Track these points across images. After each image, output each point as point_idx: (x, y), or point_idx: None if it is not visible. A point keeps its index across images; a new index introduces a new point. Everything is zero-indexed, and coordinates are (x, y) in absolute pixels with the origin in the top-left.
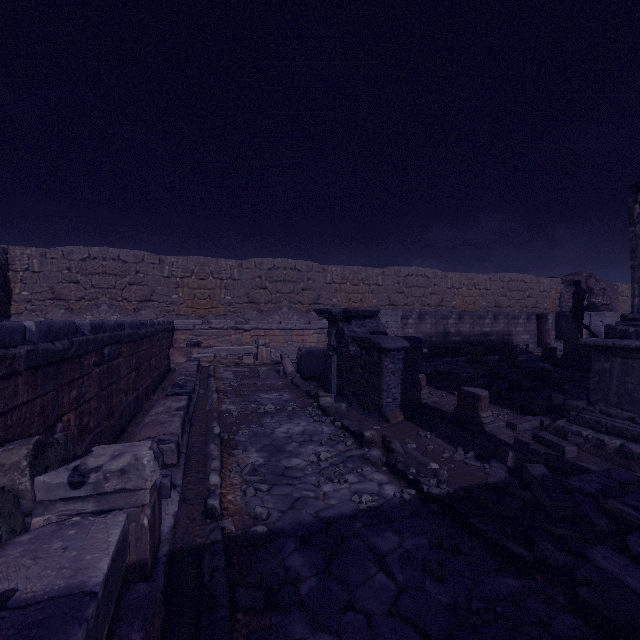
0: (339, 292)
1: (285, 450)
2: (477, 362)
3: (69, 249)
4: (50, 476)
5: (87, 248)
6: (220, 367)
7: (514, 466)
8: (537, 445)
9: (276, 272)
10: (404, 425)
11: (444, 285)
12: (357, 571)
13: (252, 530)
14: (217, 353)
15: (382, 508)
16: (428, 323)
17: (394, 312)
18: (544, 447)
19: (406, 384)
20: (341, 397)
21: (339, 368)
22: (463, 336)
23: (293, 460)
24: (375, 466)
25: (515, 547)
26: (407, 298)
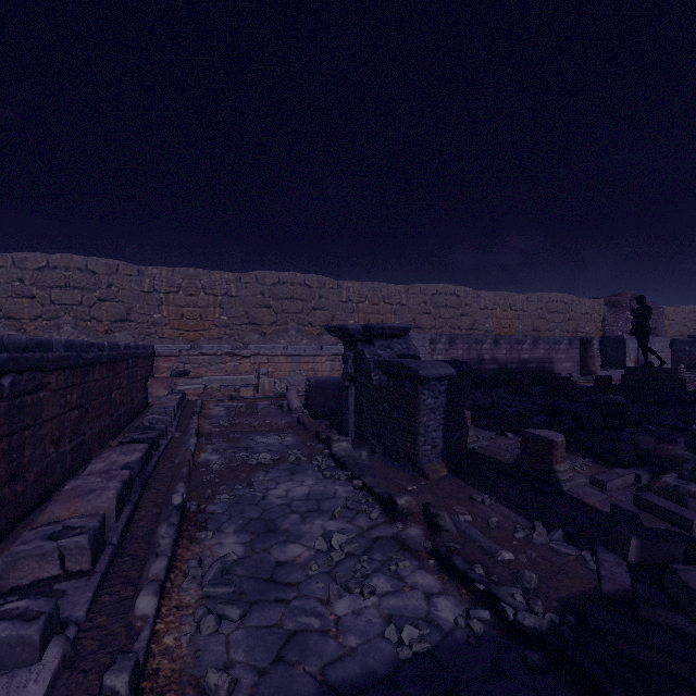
0: (356, 312)
1: (279, 529)
2: (523, 394)
3: (21, 256)
4: None
5: (45, 255)
6: (211, 401)
7: (638, 561)
8: (644, 514)
9: (282, 288)
10: (449, 483)
11: (476, 305)
12: None
13: None
14: (208, 384)
15: (439, 655)
16: (460, 348)
17: (421, 335)
18: (655, 517)
19: (450, 425)
20: (361, 441)
21: (358, 403)
22: (499, 364)
23: (290, 548)
24: (416, 557)
25: None
26: (435, 320)
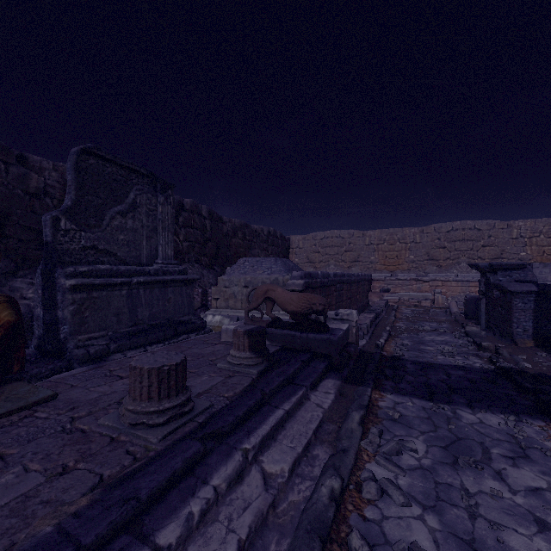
0: (528, 246)
1: (425, 344)
2: None
3: (315, 234)
4: (330, 312)
5: (323, 232)
6: (402, 307)
7: None
8: None
9: (454, 233)
10: (529, 348)
11: None
12: (433, 373)
13: (393, 354)
14: (401, 297)
15: (466, 367)
16: None
17: None
18: None
19: (539, 320)
20: (488, 330)
21: (487, 308)
22: None
23: (427, 347)
24: (480, 358)
25: (527, 384)
26: None
